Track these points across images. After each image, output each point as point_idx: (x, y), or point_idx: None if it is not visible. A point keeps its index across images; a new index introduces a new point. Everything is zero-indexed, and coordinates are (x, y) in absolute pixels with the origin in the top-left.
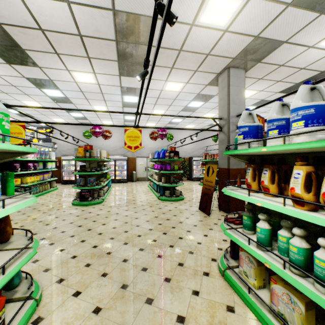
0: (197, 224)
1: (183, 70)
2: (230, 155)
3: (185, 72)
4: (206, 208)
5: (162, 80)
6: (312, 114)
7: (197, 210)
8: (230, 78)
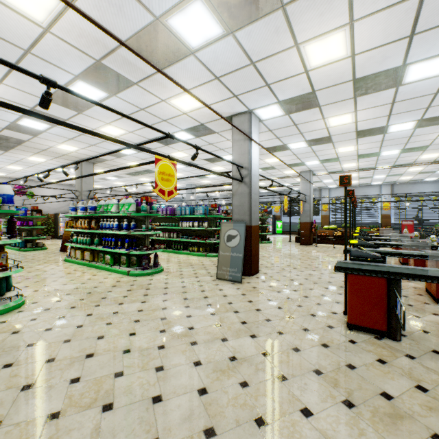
0: (57, 255)
1: (47, 155)
2: (68, 216)
3: (48, 156)
4: (65, 249)
5: (26, 155)
6: (81, 208)
7: (58, 252)
8: (83, 167)
